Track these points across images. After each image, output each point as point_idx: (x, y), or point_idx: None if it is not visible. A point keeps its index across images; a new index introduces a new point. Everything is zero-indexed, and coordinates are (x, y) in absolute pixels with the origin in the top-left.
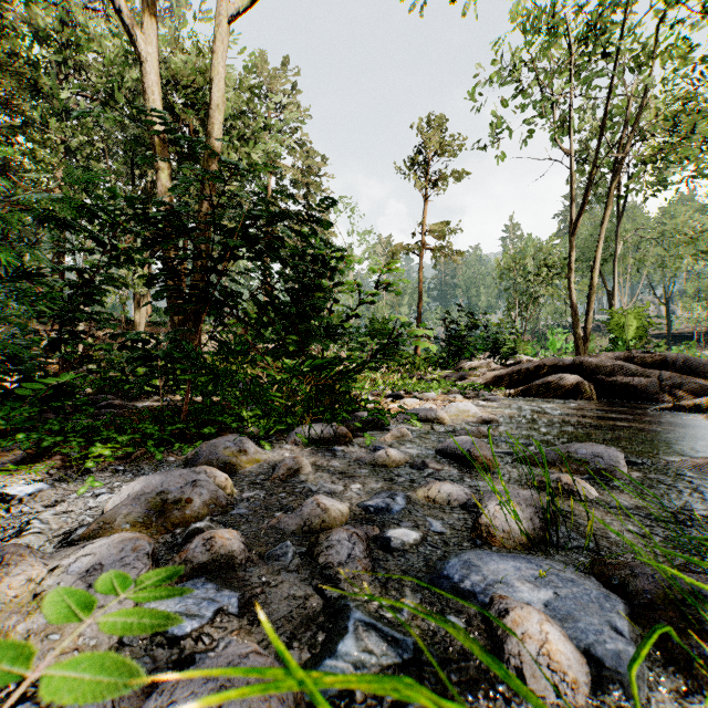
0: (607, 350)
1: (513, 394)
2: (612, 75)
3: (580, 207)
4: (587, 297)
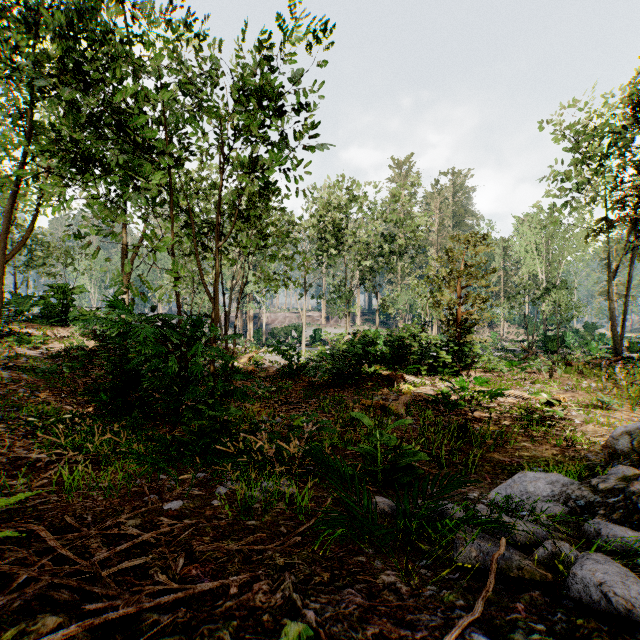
0: None
1: None
2: None
3: None
4: None
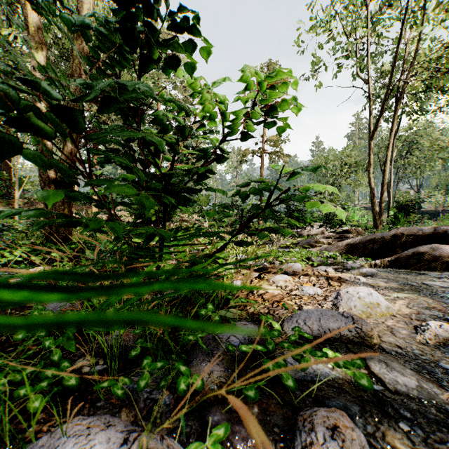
0: (392, 221)
1: (380, 264)
2: (404, 21)
3: (378, 119)
4: (382, 183)
